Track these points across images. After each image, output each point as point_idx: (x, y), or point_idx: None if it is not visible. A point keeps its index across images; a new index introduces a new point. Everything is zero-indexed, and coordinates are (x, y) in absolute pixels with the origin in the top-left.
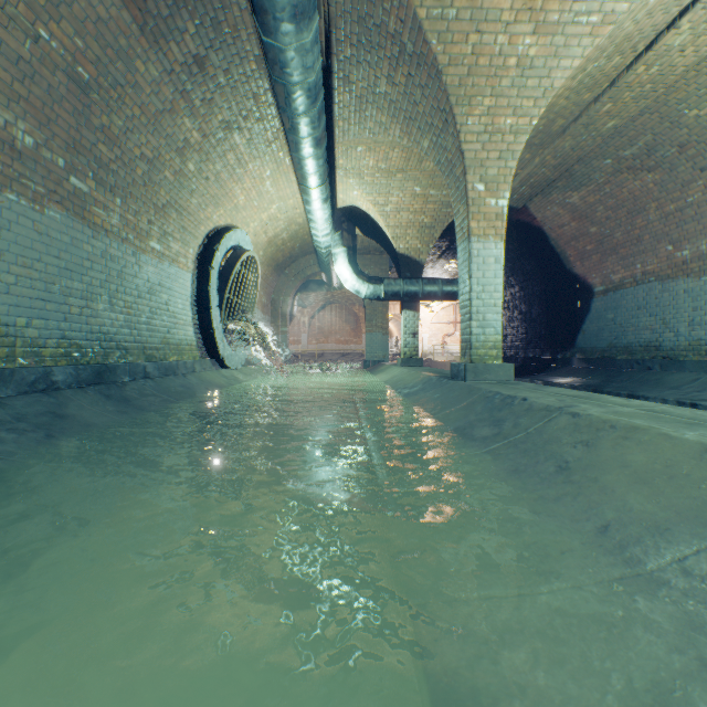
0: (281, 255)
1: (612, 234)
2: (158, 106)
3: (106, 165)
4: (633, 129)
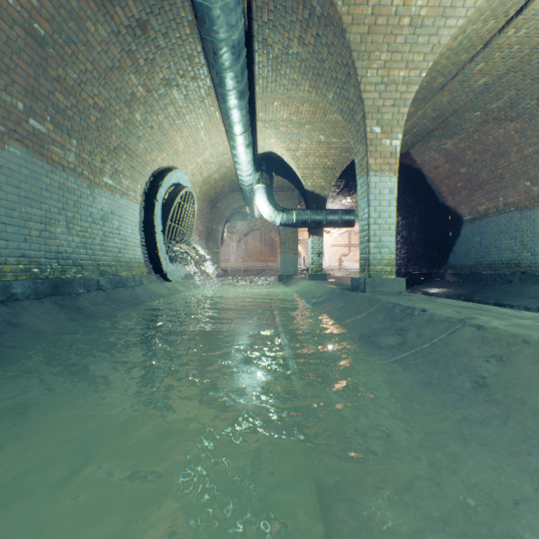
0: (213, 192)
1: (479, 173)
2: (108, 63)
3: (63, 111)
4: (500, 86)
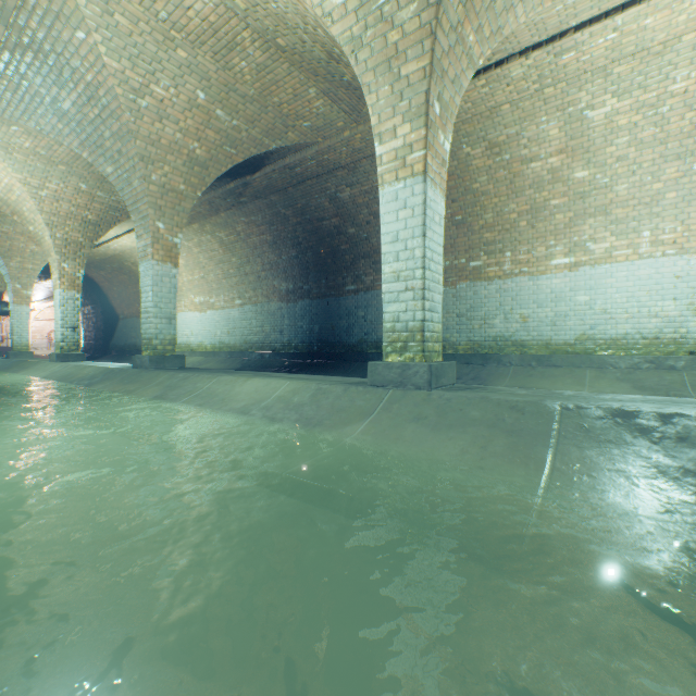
0: None
1: (123, 293)
2: None
3: None
4: (112, 260)
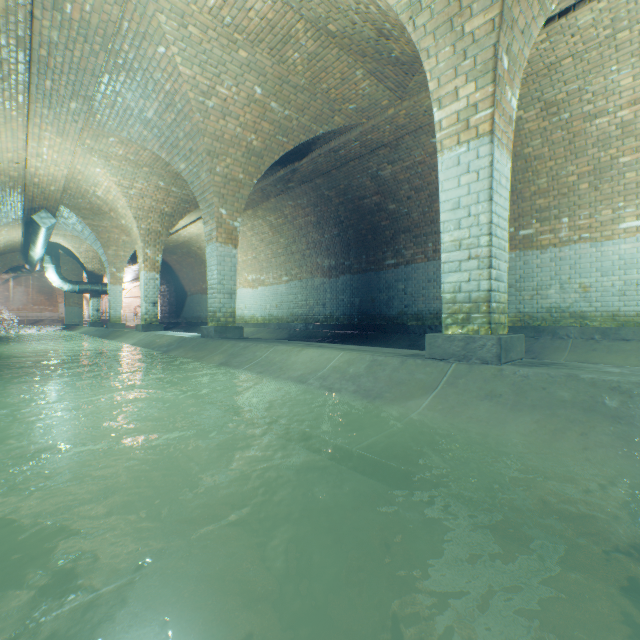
0: None
1: (190, 274)
2: None
3: None
4: (182, 246)
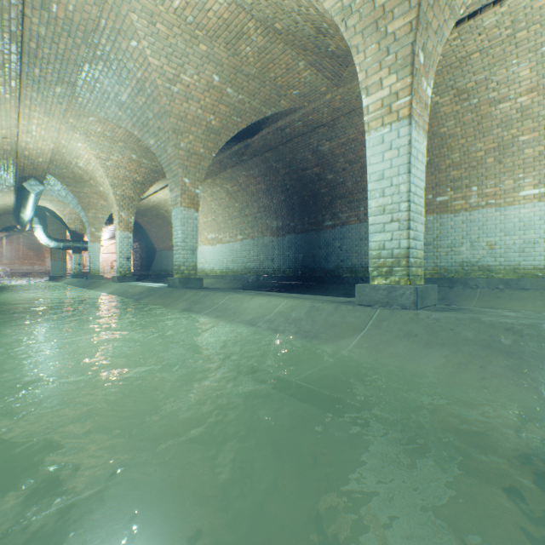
0: None
1: (159, 233)
2: None
3: None
4: (151, 209)
